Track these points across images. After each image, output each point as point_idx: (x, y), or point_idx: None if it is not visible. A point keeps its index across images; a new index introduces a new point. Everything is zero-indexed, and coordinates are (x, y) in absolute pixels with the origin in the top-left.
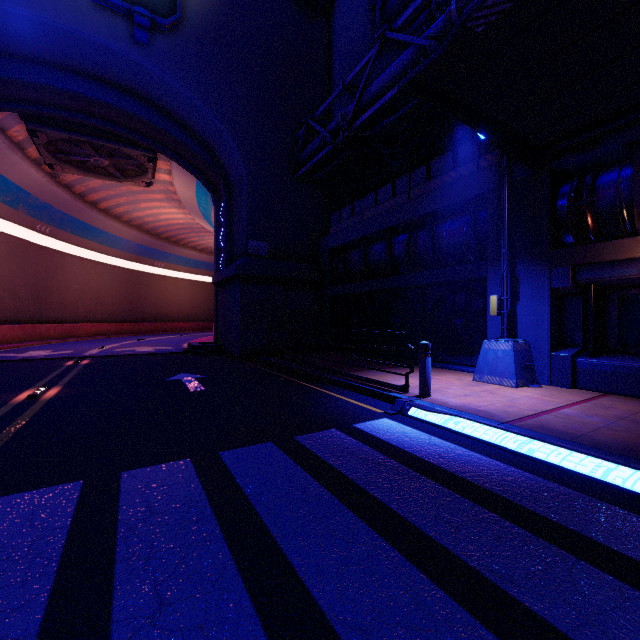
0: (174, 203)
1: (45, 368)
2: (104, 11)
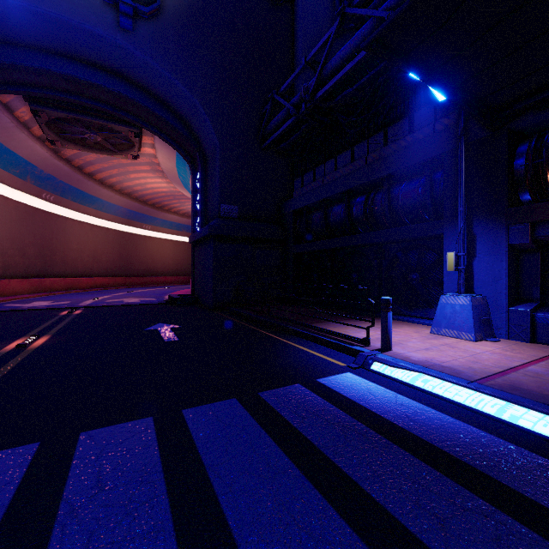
0: (158, 174)
1: (42, 317)
2: (93, 1)
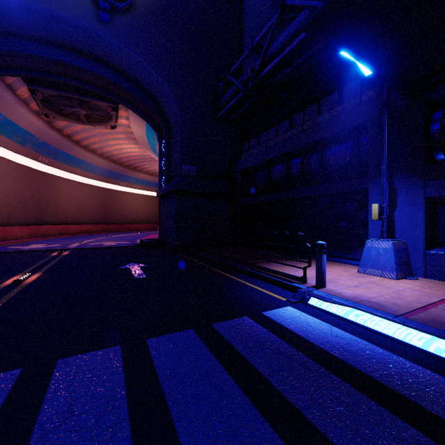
0: (132, 141)
1: (36, 258)
2: None
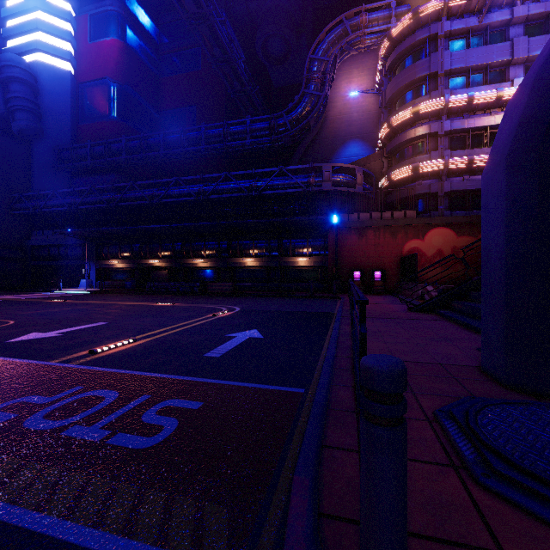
0: None
1: None
2: None
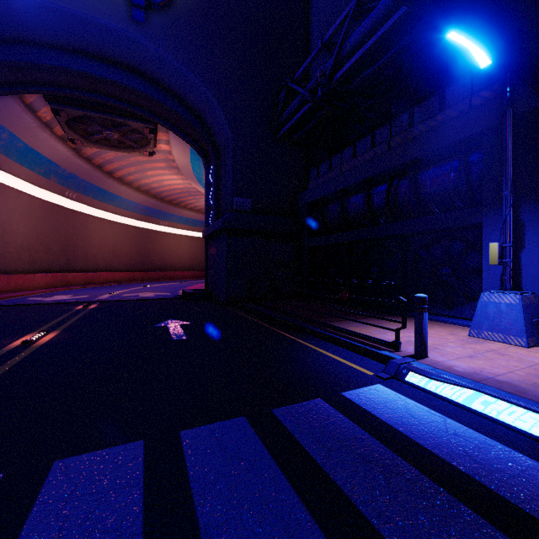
0: (174, 170)
1: (57, 312)
2: None
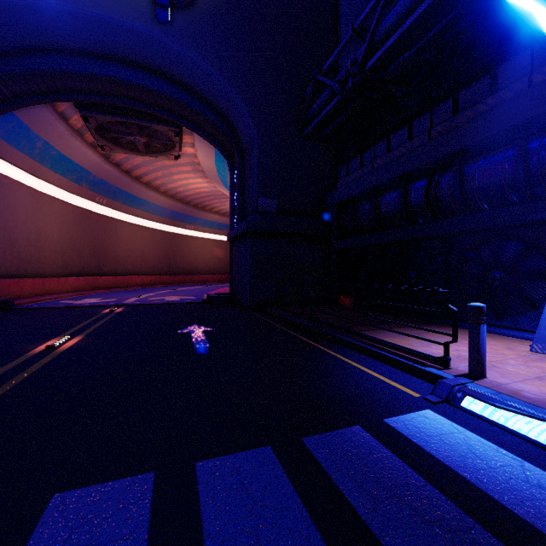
0: (199, 174)
1: (84, 315)
2: None
